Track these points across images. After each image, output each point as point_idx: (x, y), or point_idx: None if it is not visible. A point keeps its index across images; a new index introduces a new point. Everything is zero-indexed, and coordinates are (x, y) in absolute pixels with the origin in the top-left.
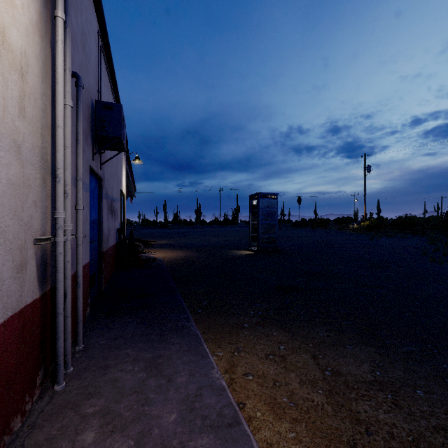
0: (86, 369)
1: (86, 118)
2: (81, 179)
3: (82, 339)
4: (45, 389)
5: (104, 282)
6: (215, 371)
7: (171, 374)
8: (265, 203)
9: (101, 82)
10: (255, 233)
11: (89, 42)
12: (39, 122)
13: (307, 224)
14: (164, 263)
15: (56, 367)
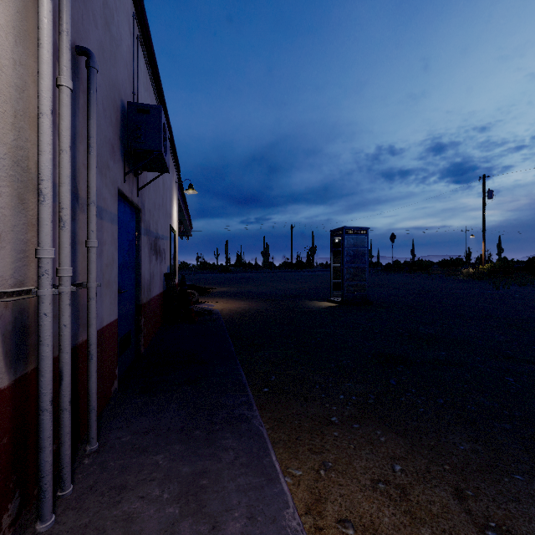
0: (92, 490)
1: (112, 123)
2: (94, 203)
3: (95, 435)
4: (24, 527)
5: (144, 342)
6: (290, 513)
7: (217, 514)
8: (352, 240)
9: (139, 84)
10: (337, 279)
11: (117, 22)
12: (9, 104)
13: (403, 267)
14: (223, 317)
15: (39, 494)
